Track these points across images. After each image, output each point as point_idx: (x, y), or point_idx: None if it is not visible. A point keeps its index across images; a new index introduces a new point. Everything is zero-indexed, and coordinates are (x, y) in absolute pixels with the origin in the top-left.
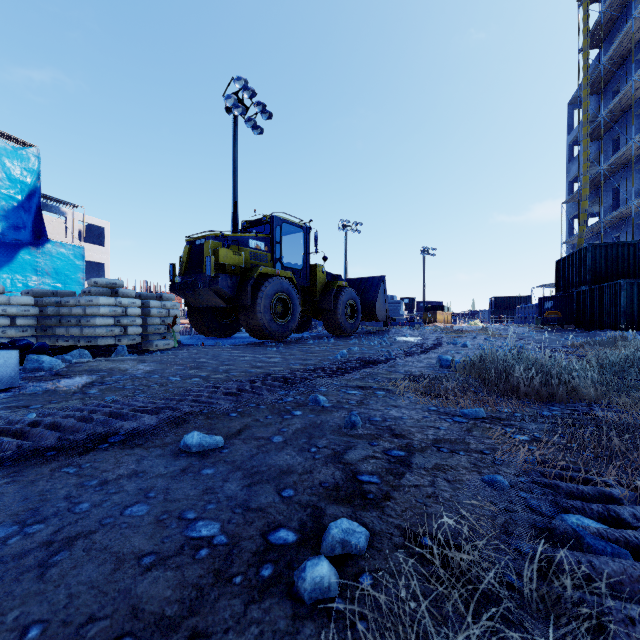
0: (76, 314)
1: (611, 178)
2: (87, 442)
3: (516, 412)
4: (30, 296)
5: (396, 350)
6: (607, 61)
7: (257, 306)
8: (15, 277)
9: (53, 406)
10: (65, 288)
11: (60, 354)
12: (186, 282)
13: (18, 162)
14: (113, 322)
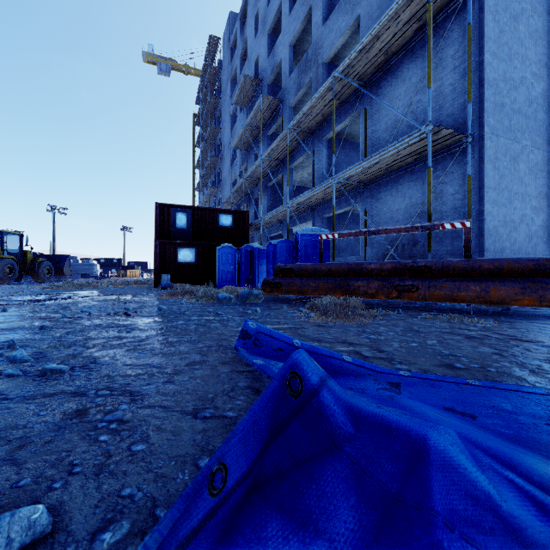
0: None
1: None
2: None
3: None
4: None
5: None
6: (200, 161)
7: None
8: None
9: None
10: None
11: None
12: None
13: None
14: None
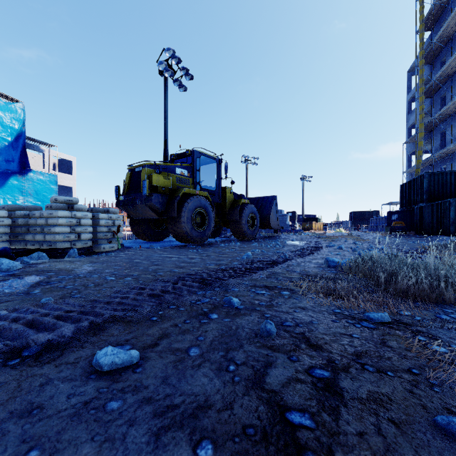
0: (40, 224)
1: (440, 125)
2: None
3: (416, 315)
4: (4, 210)
5: (288, 252)
6: (437, 39)
7: (181, 218)
8: (6, 197)
9: None
10: (43, 205)
11: (23, 256)
12: (128, 200)
13: (8, 113)
14: (69, 230)
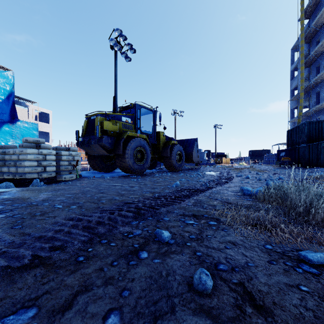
0: (13, 159)
1: (316, 87)
2: None
3: None
4: None
5: (208, 181)
6: (314, 25)
7: (126, 154)
8: (0, 139)
9: None
10: None
11: None
12: (85, 140)
13: (2, 78)
14: (36, 164)
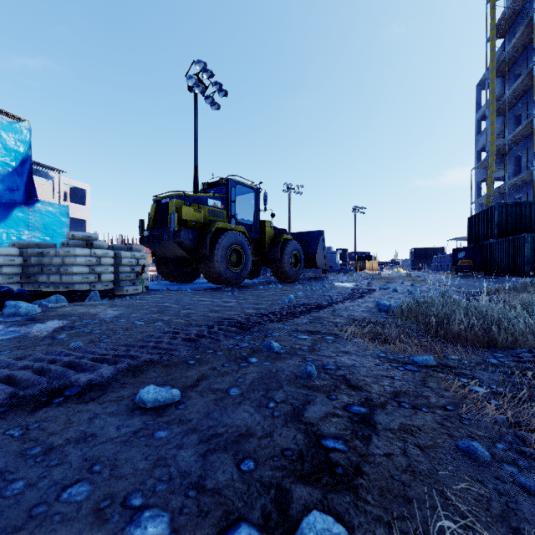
0: (56, 263)
1: (514, 147)
2: (42, 395)
3: (463, 359)
4: (15, 247)
5: (336, 295)
6: (511, 49)
7: (215, 256)
8: (10, 231)
9: (20, 352)
10: (52, 241)
11: (39, 299)
12: (153, 235)
13: (12, 134)
14: (88, 270)
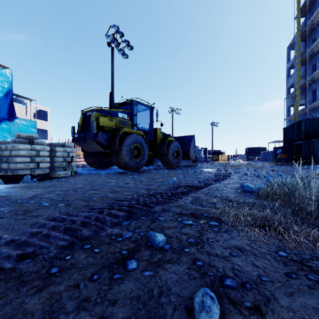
0: (5, 155)
1: (312, 84)
2: None
3: None
4: None
5: (205, 177)
6: (310, 23)
7: (122, 151)
8: None
9: None
10: None
11: None
12: (80, 137)
13: (0, 76)
14: (29, 160)
